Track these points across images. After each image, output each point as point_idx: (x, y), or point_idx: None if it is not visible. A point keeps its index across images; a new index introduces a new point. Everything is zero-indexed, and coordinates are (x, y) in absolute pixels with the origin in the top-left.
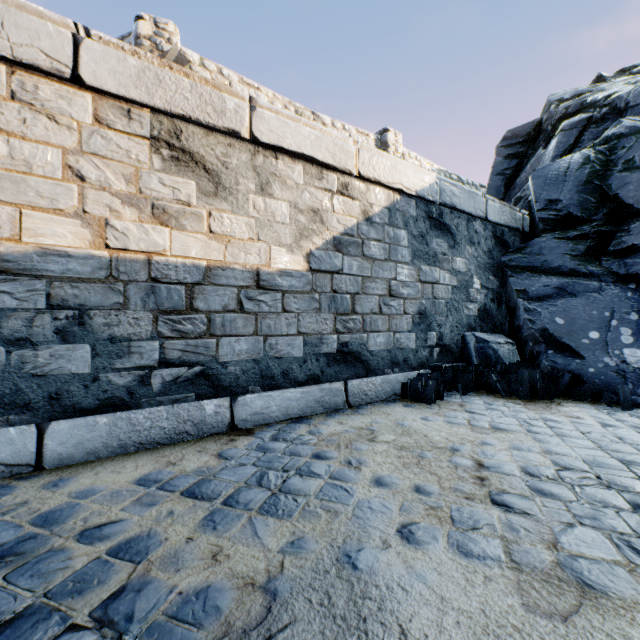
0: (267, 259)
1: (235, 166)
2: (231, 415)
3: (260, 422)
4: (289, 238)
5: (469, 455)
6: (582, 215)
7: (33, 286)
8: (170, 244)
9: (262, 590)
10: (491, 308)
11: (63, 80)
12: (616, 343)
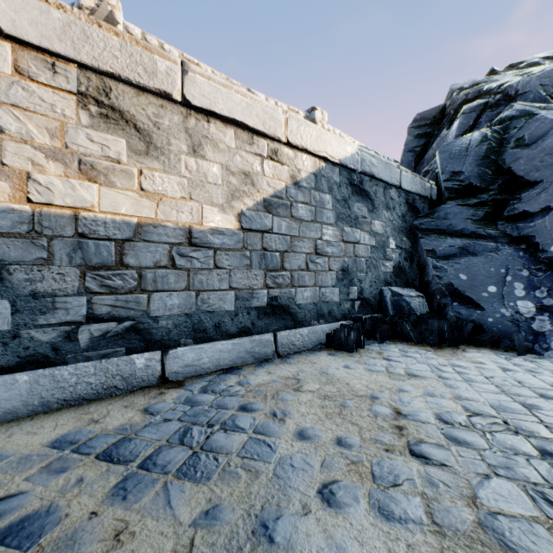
0: (199, 218)
1: (167, 127)
2: (162, 368)
3: (191, 374)
4: (221, 198)
5: (388, 403)
6: (481, 185)
7: None
8: (99, 200)
9: None
10: (404, 266)
11: None
12: (511, 296)
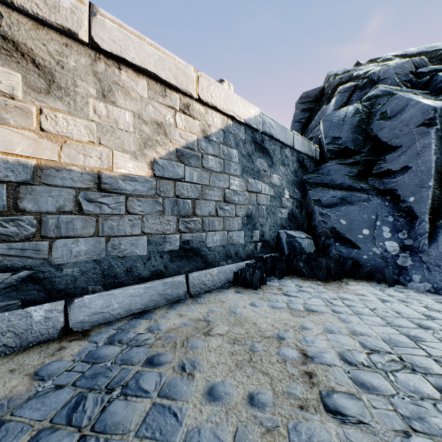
0: (109, 163)
1: (72, 67)
2: (65, 319)
3: (100, 321)
4: (133, 145)
5: (294, 344)
6: (355, 148)
7: None
8: None
9: None
10: (296, 212)
11: None
12: (380, 237)
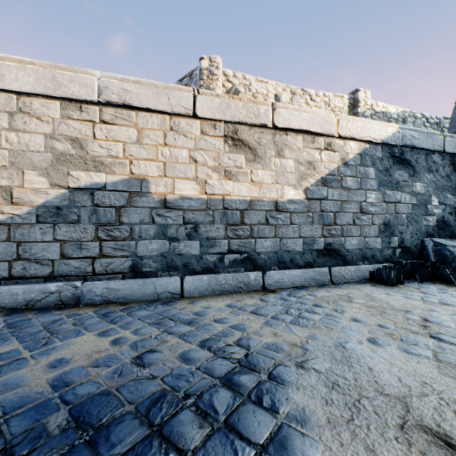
0: (281, 194)
1: (264, 143)
2: (263, 281)
3: (278, 287)
4: (294, 180)
5: (418, 315)
6: None
7: (178, 214)
8: (232, 190)
9: (300, 347)
10: (449, 219)
11: (189, 117)
12: None
